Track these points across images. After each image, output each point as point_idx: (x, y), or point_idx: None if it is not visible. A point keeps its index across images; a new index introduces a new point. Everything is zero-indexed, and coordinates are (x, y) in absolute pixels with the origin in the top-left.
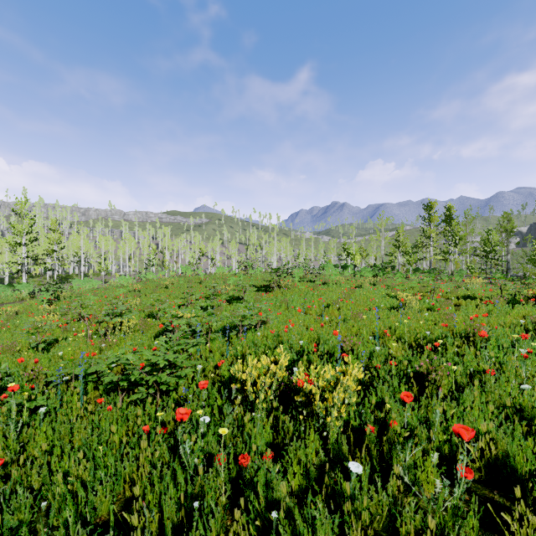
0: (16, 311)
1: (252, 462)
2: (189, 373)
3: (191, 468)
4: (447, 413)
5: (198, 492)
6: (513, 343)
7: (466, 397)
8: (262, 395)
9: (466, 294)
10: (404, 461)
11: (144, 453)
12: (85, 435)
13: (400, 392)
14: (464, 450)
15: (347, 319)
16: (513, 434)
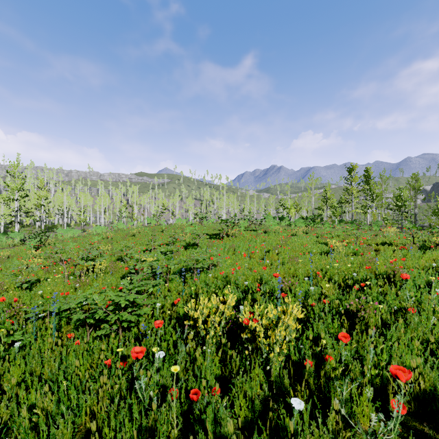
0: (8, 255)
1: (202, 396)
2: (147, 312)
3: (145, 403)
4: (377, 348)
5: (152, 426)
6: (427, 283)
7: (392, 333)
8: (212, 332)
9: (383, 241)
10: (340, 395)
11: (104, 387)
12: (55, 368)
13: (333, 328)
14: (393, 382)
15: (285, 262)
16: (438, 369)
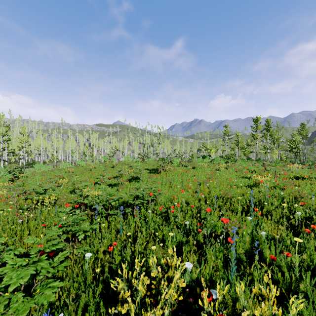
0: None
1: None
2: (50, 299)
3: None
4: None
5: None
6: None
7: None
8: None
9: (295, 175)
10: None
11: None
12: None
13: None
14: None
15: (218, 197)
16: None
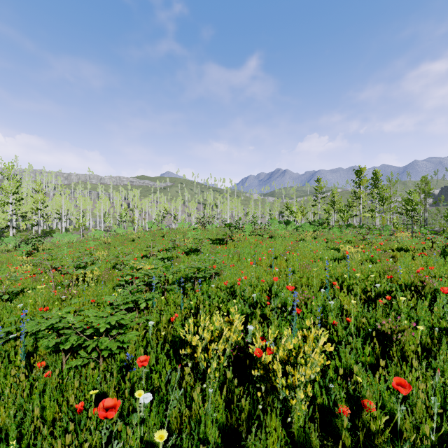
0: None
1: None
2: (133, 339)
3: None
4: (430, 389)
5: None
6: None
7: (440, 364)
8: (214, 364)
9: (398, 246)
10: None
11: None
12: (14, 410)
13: (364, 355)
14: None
15: (295, 271)
16: None
